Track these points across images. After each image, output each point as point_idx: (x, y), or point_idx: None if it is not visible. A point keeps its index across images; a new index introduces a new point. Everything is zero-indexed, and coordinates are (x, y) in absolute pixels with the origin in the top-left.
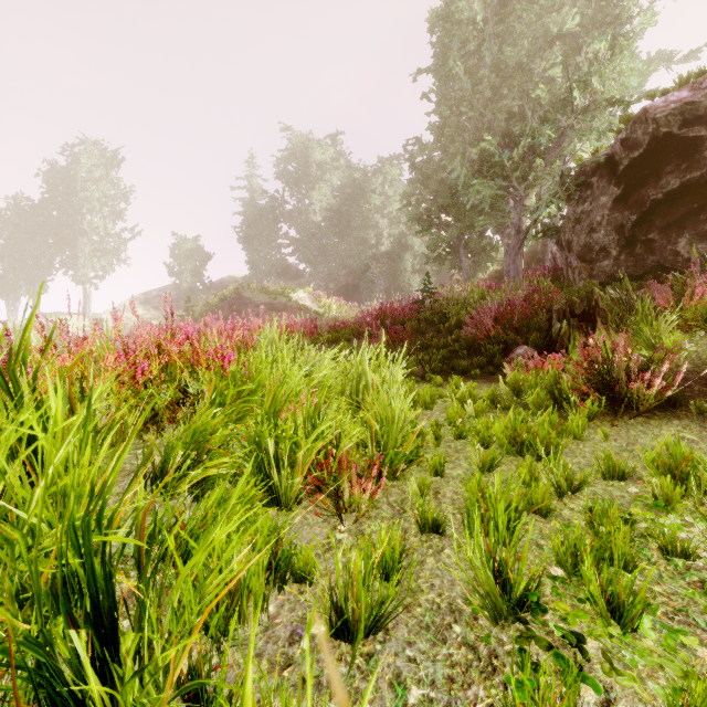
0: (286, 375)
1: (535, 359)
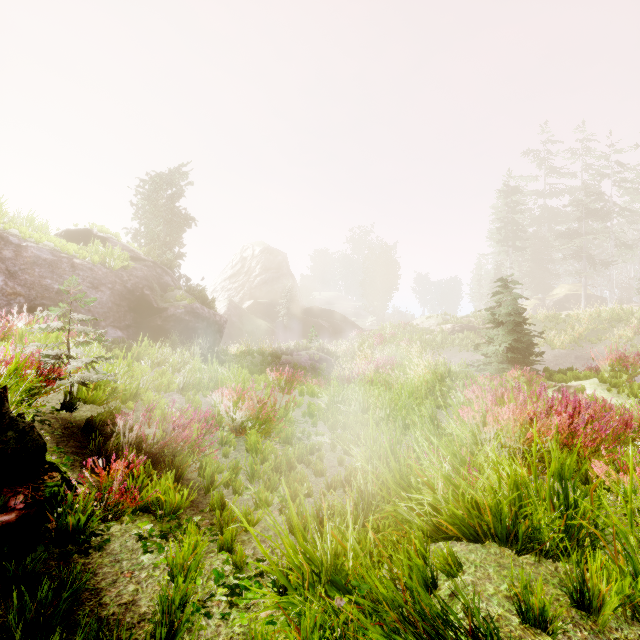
0: (457, 450)
1: (18, 501)
